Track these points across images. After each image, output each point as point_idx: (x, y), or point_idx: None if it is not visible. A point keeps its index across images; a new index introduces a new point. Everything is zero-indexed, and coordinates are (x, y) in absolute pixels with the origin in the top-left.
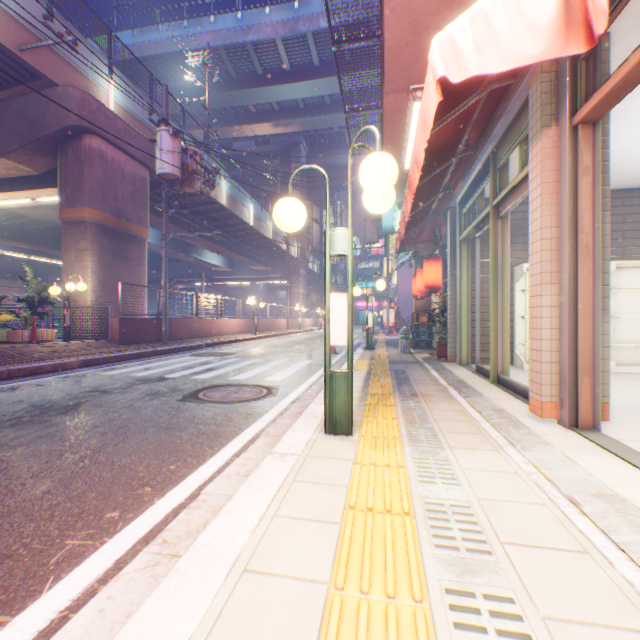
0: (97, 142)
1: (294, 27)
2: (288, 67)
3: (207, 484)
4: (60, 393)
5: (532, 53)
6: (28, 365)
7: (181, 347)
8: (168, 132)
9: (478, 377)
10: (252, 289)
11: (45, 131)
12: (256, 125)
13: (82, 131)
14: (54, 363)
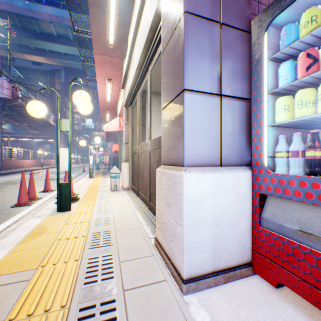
0: None
1: (61, 22)
2: (57, 37)
3: None
4: None
5: (116, 129)
6: None
7: (14, 172)
8: (7, 80)
9: None
10: (28, 142)
11: None
12: (35, 56)
13: None
14: None
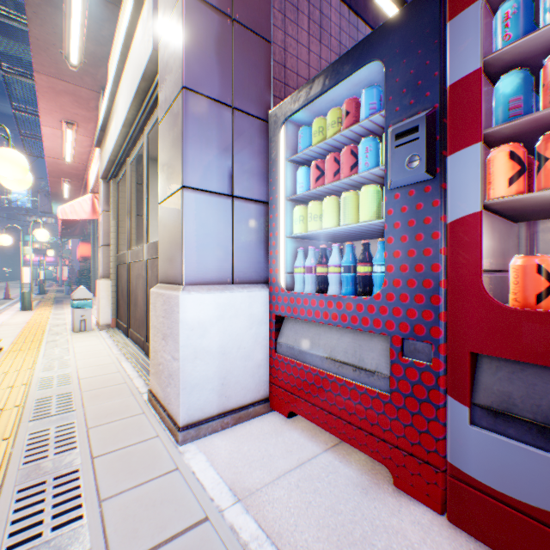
0: None
1: None
2: None
3: None
4: None
5: (86, 217)
6: None
7: None
8: None
9: None
10: None
11: None
12: None
13: None
14: None
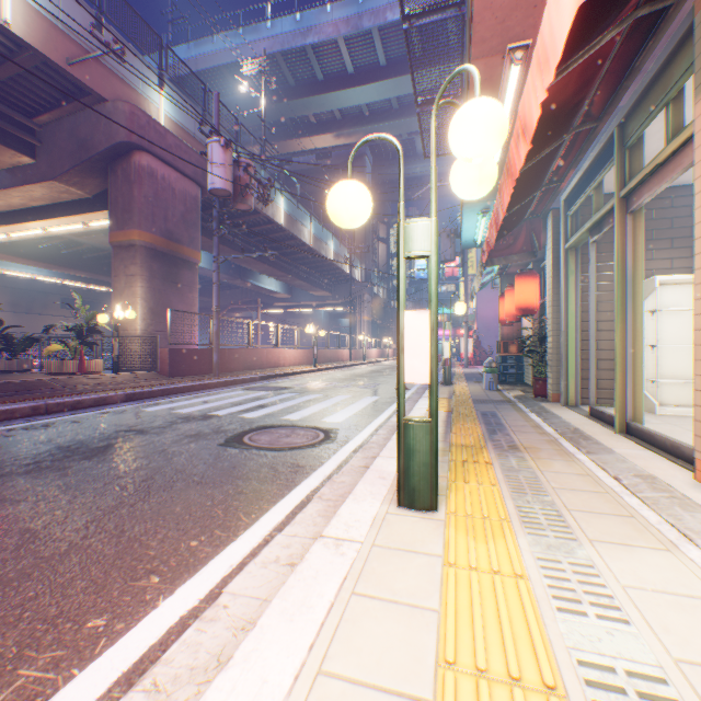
0: (147, 159)
1: (358, 24)
2: (351, 69)
3: (233, 576)
4: (93, 432)
5: None
6: (68, 399)
7: (233, 380)
8: (219, 143)
9: (595, 424)
10: (312, 317)
11: (95, 150)
12: (316, 137)
13: (131, 148)
14: (95, 397)
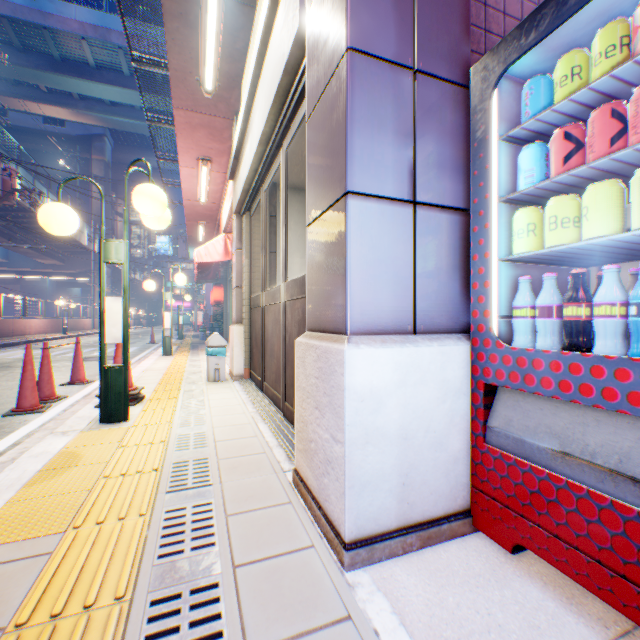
0: None
1: (104, 38)
2: (95, 68)
3: None
4: None
5: (219, 259)
6: None
7: (5, 344)
8: None
9: None
10: (34, 284)
11: None
12: (49, 106)
13: None
14: None
